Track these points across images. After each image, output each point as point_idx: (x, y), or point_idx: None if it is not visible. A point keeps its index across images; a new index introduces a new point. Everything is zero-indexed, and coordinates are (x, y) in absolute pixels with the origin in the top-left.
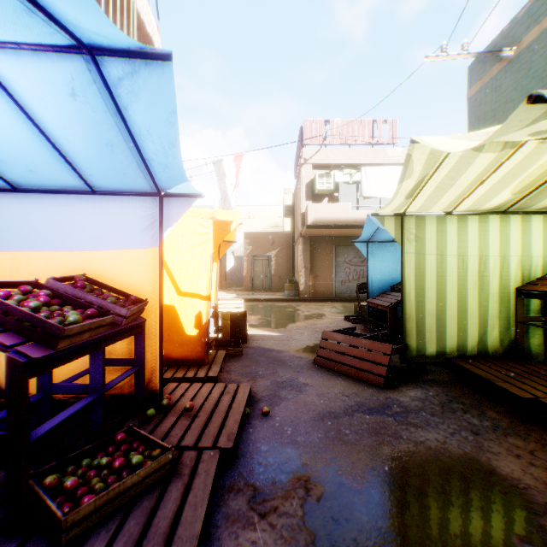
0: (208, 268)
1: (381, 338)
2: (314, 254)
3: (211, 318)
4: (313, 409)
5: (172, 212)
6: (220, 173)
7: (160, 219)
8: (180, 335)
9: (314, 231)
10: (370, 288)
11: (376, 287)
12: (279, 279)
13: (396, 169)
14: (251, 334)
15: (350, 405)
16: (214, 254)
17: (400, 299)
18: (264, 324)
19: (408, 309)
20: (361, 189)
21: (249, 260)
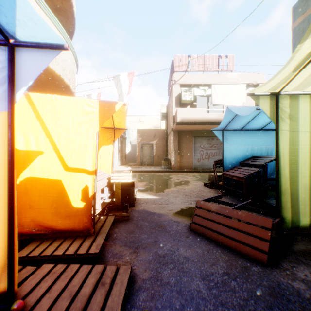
0: (94, 145)
1: (251, 207)
2: (180, 142)
3: (106, 187)
4: (202, 307)
5: (27, 67)
6: (118, 84)
7: (8, 74)
8: (67, 208)
9: (181, 126)
10: (224, 163)
11: (229, 163)
12: (158, 158)
13: (234, 86)
14: (138, 198)
15: (243, 298)
16: (111, 138)
17: (252, 172)
18: (148, 189)
19: (282, 184)
20: (211, 99)
21: (139, 146)
